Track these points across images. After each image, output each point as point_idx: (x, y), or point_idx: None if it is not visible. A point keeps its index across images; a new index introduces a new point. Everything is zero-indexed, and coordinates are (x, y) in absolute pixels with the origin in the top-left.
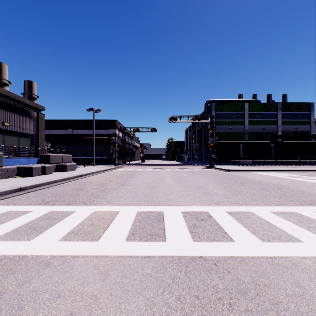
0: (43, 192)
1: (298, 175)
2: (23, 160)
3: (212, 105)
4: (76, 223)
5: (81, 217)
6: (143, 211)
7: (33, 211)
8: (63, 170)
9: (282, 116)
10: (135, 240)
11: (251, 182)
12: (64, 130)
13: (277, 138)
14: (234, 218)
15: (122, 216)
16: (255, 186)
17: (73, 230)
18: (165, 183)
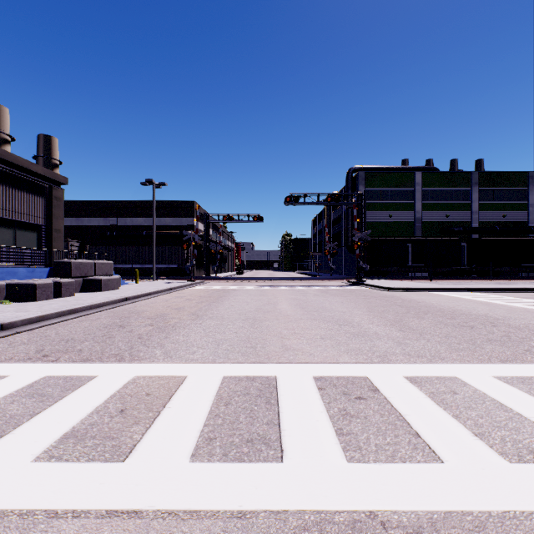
0: (46, 332)
1: (516, 297)
2: (21, 271)
3: (359, 176)
4: (88, 409)
5: (103, 392)
6: (235, 376)
7: (8, 376)
8: (96, 289)
9: (479, 195)
10: (212, 459)
11: (436, 311)
12: (104, 218)
13: (472, 232)
14: (425, 394)
15: (191, 388)
16: (445, 319)
17: (77, 429)
18: (279, 313)
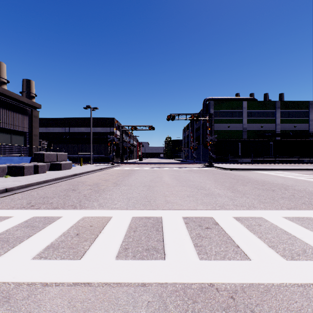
0: (31, 193)
1: (301, 173)
2: (15, 158)
3: (210, 103)
4: (58, 233)
5: (66, 225)
6: (139, 217)
7: (13, 216)
8: (58, 169)
9: (280, 115)
10: (127, 258)
11: (254, 181)
12: (61, 128)
13: (276, 136)
14: (244, 226)
15: (114, 223)
16: (258, 186)
17: (53, 243)
18: (163, 183)
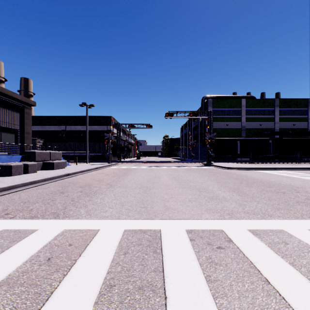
0: (13, 196)
1: (305, 173)
2: (4, 157)
3: (209, 101)
4: (24, 258)
5: (38, 243)
6: (132, 230)
7: None
8: (51, 168)
9: (279, 113)
10: (110, 306)
11: (259, 182)
12: (58, 126)
13: (275, 134)
14: (265, 244)
15: (101, 239)
16: (266, 187)
17: (11, 276)
18: (162, 184)
